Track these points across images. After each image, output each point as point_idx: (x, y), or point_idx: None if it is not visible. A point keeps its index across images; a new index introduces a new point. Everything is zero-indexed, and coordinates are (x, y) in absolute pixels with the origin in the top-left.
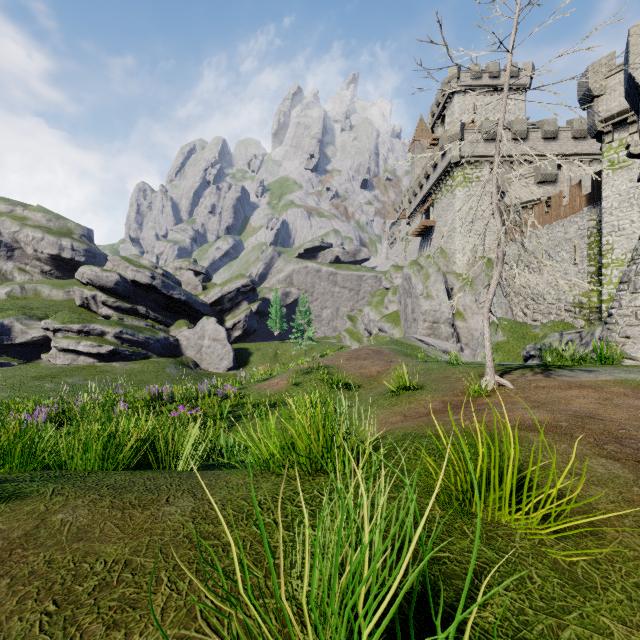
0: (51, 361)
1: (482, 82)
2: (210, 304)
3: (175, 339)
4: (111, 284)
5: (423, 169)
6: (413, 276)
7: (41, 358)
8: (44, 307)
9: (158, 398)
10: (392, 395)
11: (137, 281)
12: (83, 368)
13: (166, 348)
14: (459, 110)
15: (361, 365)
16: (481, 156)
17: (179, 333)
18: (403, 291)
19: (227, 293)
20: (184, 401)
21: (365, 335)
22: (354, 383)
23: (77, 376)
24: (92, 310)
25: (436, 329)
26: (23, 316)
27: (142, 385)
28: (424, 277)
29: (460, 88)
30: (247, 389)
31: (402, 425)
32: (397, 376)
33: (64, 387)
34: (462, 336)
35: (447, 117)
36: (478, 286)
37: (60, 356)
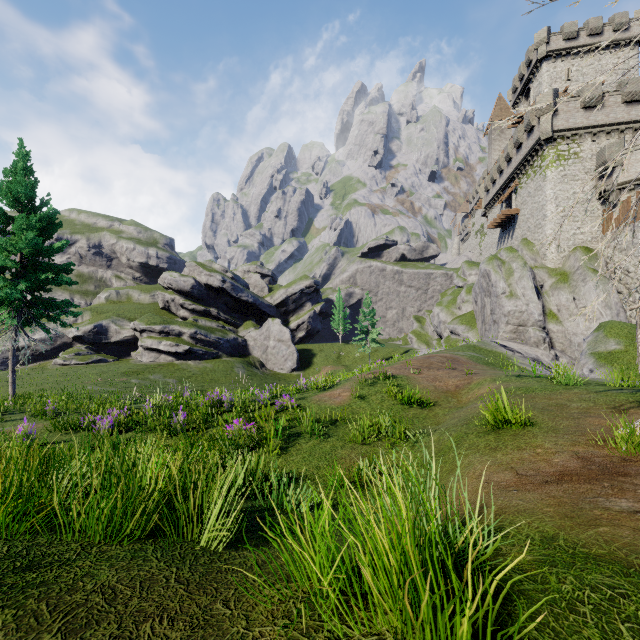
0: (138, 358)
1: (579, 42)
2: (275, 305)
3: (243, 339)
4: (187, 288)
5: (502, 152)
6: (492, 272)
7: (131, 355)
8: (134, 310)
9: (217, 406)
10: (487, 430)
11: (210, 285)
12: (163, 366)
13: (235, 348)
14: (548, 79)
15: (435, 376)
16: (580, 128)
17: (247, 334)
18: (480, 289)
19: (291, 294)
20: (241, 412)
21: (434, 337)
22: (428, 399)
23: (158, 373)
24: (172, 312)
25: (522, 333)
26: (117, 318)
27: (212, 384)
28: (506, 273)
29: (550, 54)
30: (307, 400)
31: (524, 502)
32: (494, 405)
33: (134, 390)
34: (556, 341)
35: (533, 90)
36: (577, 282)
37: (145, 354)
